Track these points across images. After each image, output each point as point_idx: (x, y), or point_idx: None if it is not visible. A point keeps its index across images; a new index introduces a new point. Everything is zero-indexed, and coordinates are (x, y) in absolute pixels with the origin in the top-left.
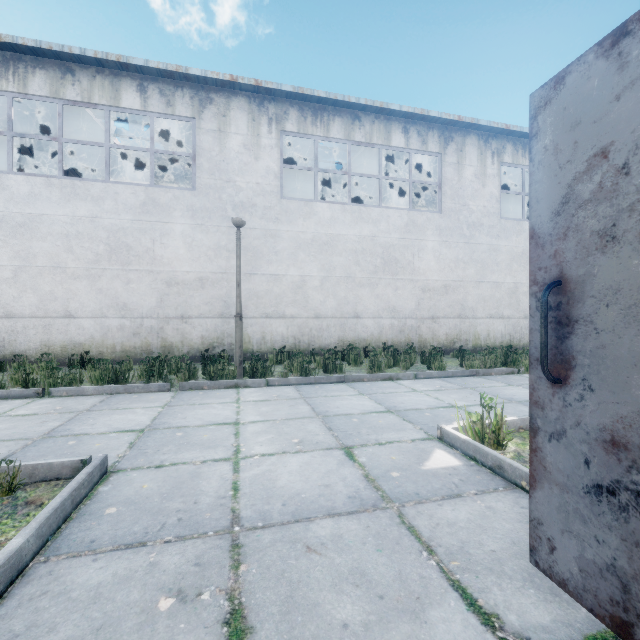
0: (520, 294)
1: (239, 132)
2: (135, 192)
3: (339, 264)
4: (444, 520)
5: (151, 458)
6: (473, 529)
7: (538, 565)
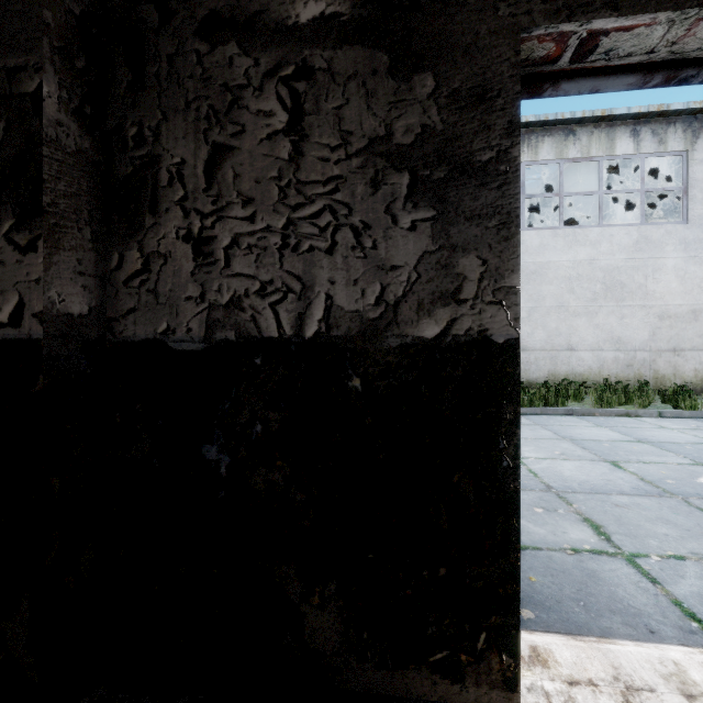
0: None
1: None
2: None
3: (549, 293)
4: None
5: None
6: None
7: None
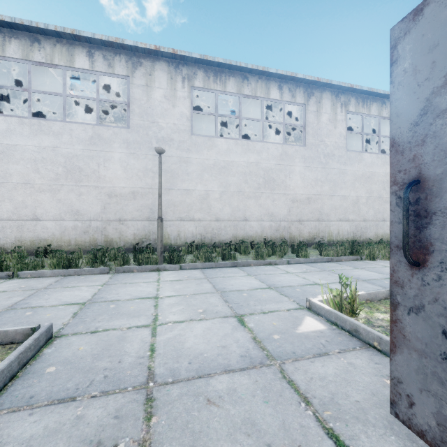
0: (360, 204)
1: (161, 87)
2: (85, 129)
3: (233, 182)
4: (316, 375)
5: (88, 325)
6: (340, 382)
7: (398, 416)
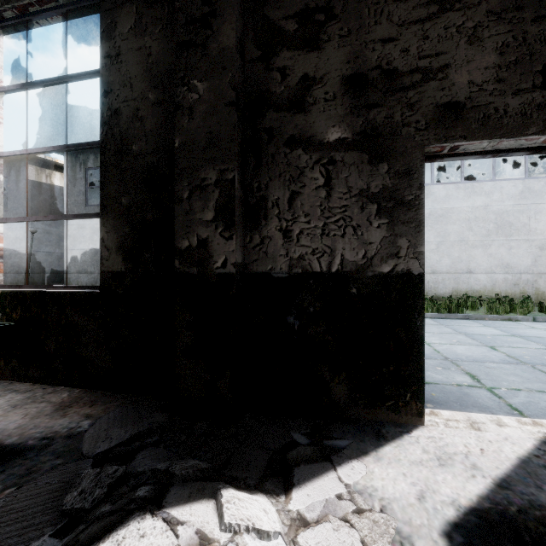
0: None
1: None
2: None
3: (453, 231)
4: None
5: None
6: None
7: None
